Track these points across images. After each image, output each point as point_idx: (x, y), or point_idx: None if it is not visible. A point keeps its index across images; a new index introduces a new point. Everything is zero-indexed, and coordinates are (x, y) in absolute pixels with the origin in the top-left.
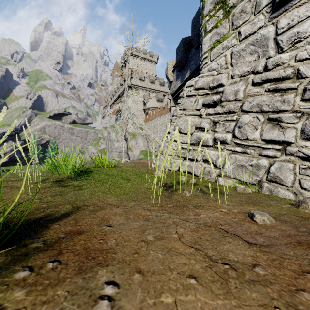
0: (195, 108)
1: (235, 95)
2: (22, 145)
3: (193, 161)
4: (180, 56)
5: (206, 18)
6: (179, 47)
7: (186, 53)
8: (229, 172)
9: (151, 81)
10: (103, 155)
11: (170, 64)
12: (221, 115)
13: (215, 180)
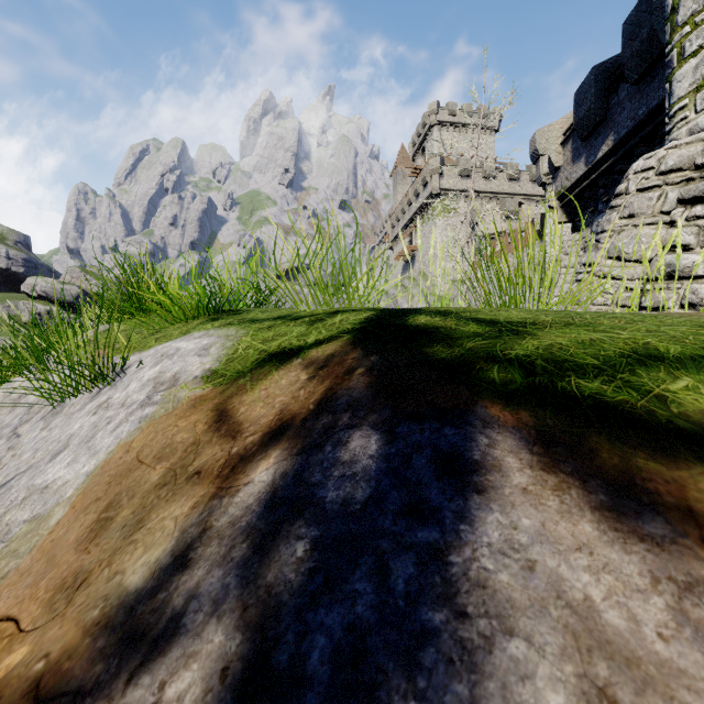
0: (660, 210)
1: None
2: None
3: (653, 312)
4: (587, 108)
5: (684, 30)
6: (584, 88)
7: (604, 96)
8: None
9: (488, 174)
10: None
11: (556, 129)
12: None
13: None
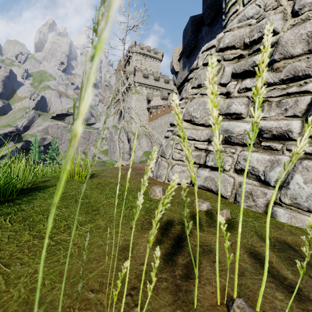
0: (220, 81)
1: (307, 43)
2: (23, 146)
3: (214, 170)
4: (188, 39)
5: None
6: (186, 28)
7: (195, 34)
8: (303, 199)
9: (156, 78)
10: (105, 157)
11: (176, 52)
12: (272, 86)
13: (265, 210)
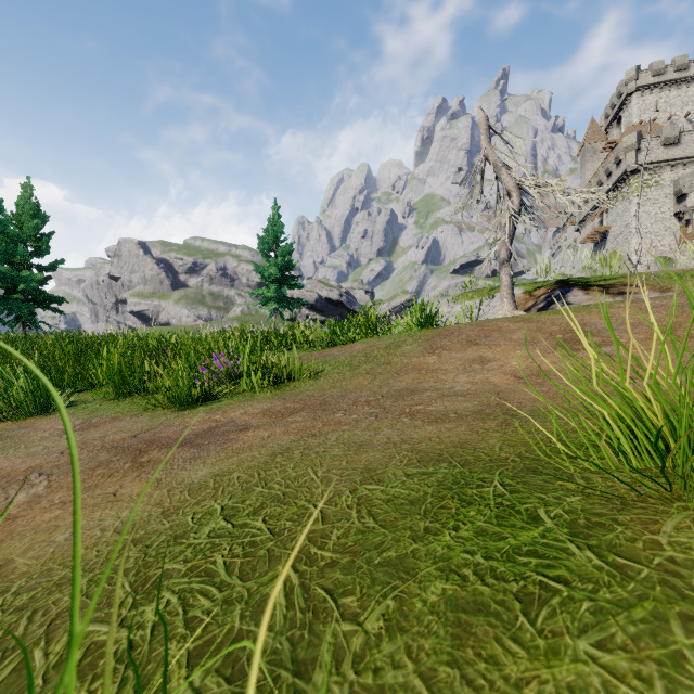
0: None
1: None
2: None
3: None
4: None
5: None
6: None
7: None
8: None
9: None
10: None
11: None
12: None
13: None
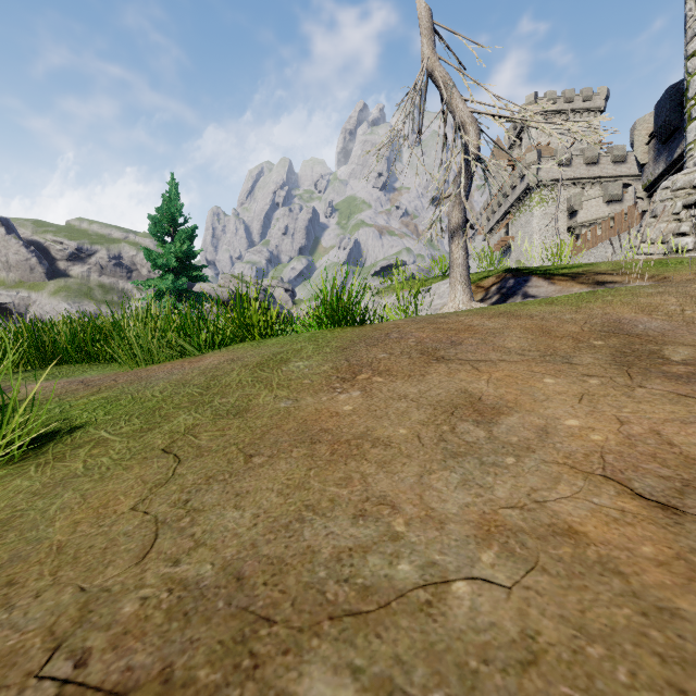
0: (672, 212)
1: None
2: None
3: None
4: (663, 120)
5: (691, 102)
6: (661, 104)
7: (677, 110)
8: None
9: (589, 160)
10: None
11: (641, 133)
12: None
13: None
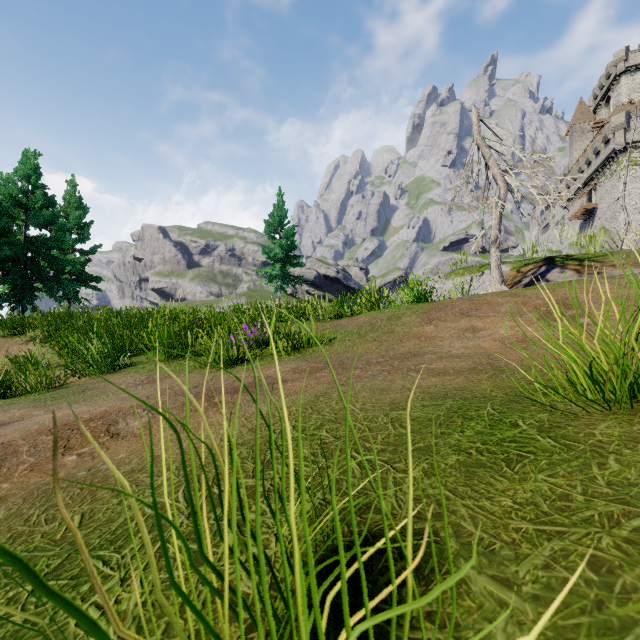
0: None
1: None
2: None
3: None
4: None
5: None
6: None
7: None
8: None
9: None
10: None
11: None
12: None
13: None
